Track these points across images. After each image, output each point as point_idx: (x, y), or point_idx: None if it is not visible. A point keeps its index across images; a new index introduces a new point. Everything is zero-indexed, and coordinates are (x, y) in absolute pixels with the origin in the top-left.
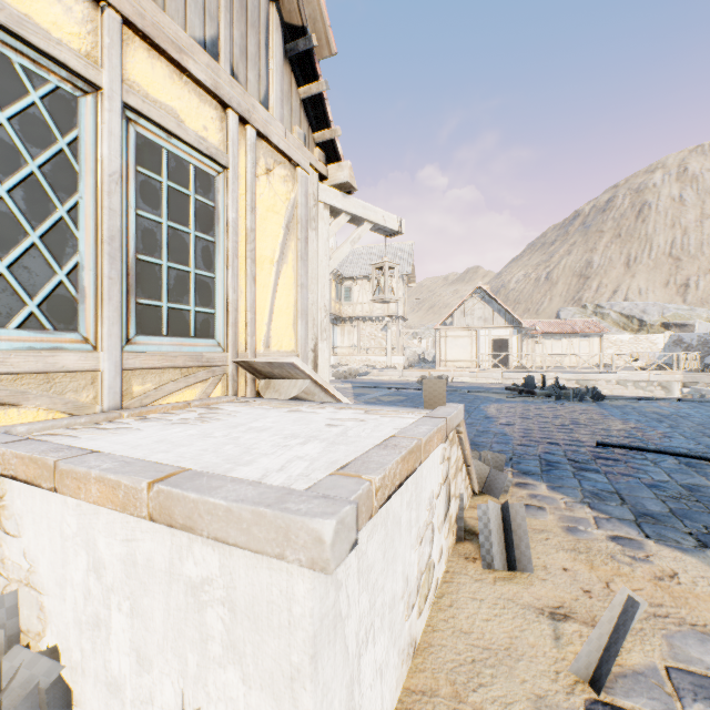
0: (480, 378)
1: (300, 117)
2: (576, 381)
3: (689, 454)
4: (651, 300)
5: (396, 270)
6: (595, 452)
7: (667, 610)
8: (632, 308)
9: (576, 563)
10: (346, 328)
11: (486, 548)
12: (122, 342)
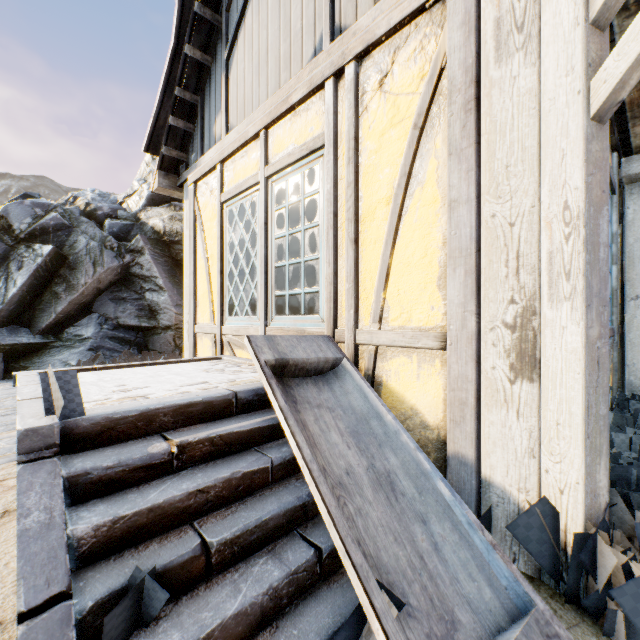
0: None
1: None
2: None
3: None
4: None
5: None
6: None
7: None
8: None
9: None
10: None
11: None
12: (265, 321)
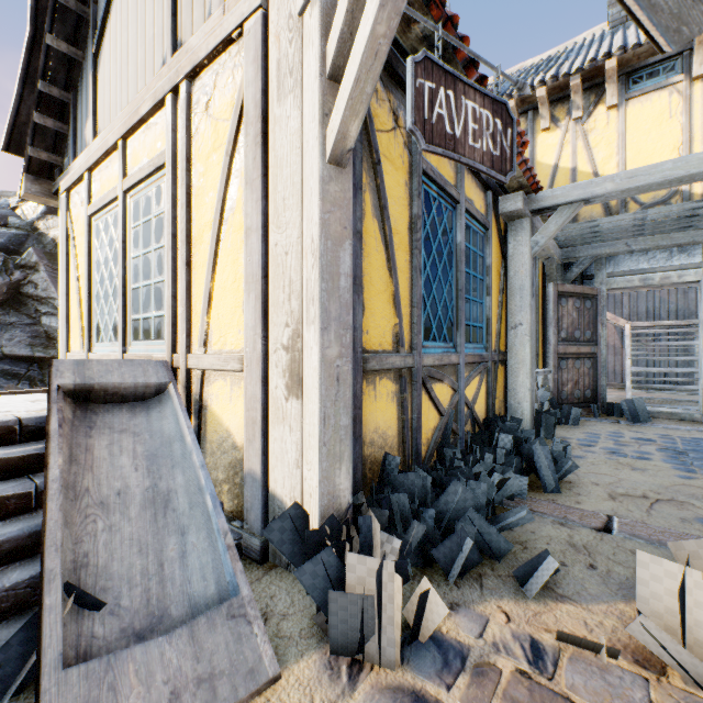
0: None
1: None
2: None
3: None
4: None
5: None
6: None
7: None
8: None
9: None
10: None
11: None
12: (123, 347)
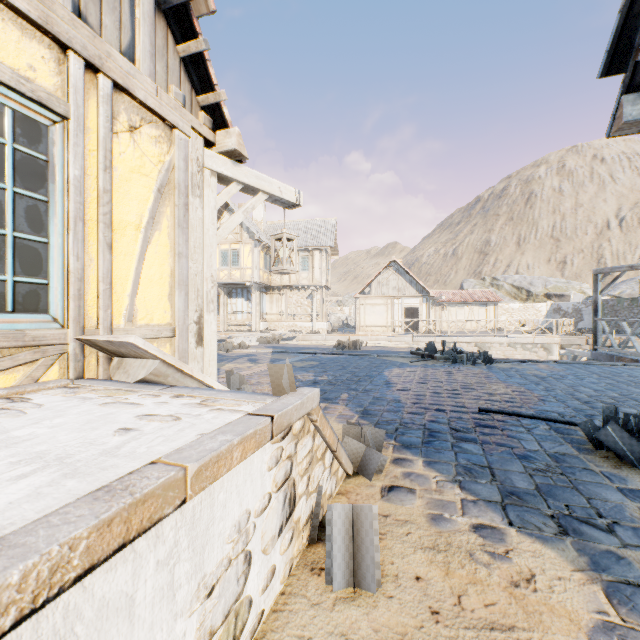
0: (394, 342)
1: (179, 76)
2: (475, 343)
3: (559, 419)
4: (537, 274)
5: (295, 241)
6: (476, 418)
7: (518, 636)
8: (522, 281)
9: (431, 567)
10: (275, 296)
11: (332, 559)
12: None
